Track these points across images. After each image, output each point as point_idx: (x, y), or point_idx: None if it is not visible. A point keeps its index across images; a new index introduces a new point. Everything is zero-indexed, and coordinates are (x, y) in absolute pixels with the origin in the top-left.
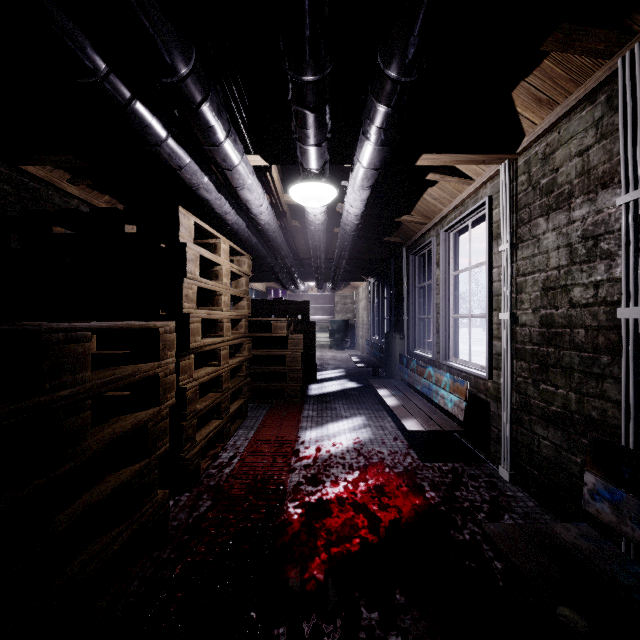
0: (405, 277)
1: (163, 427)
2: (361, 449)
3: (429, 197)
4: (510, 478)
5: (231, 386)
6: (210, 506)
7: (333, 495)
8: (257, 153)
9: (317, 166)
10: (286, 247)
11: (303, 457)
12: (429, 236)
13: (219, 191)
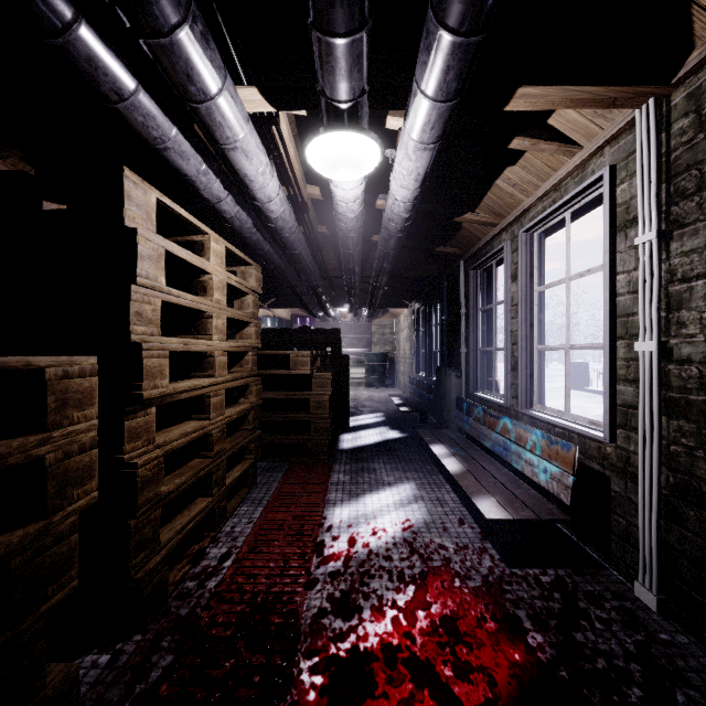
0: (463, 298)
1: (60, 554)
2: (414, 541)
3: (505, 183)
4: (658, 606)
5: (228, 446)
6: (169, 667)
7: (376, 640)
8: (253, 84)
9: (349, 93)
10: (310, 258)
11: (329, 556)
12: (499, 241)
13: (203, 160)
